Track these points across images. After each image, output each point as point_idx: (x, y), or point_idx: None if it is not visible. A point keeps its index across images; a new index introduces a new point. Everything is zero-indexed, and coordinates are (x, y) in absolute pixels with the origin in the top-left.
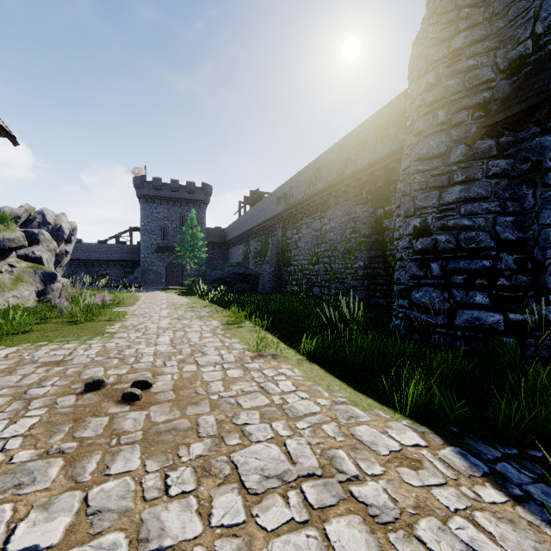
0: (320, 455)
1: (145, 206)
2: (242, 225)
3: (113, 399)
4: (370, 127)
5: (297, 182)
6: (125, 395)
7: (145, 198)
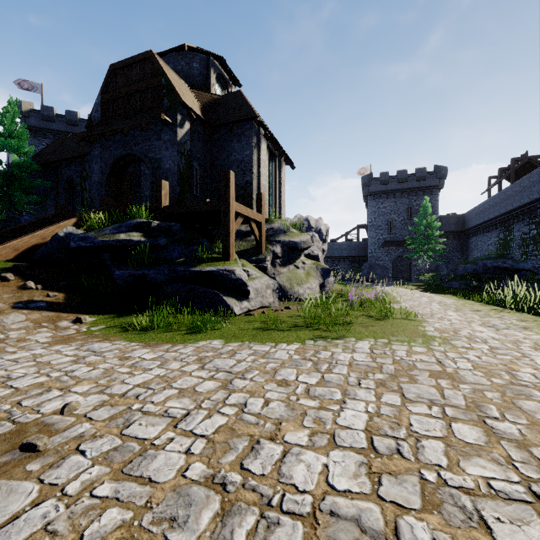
0: None
1: (371, 203)
2: (497, 205)
3: None
4: None
5: None
6: None
7: (372, 195)
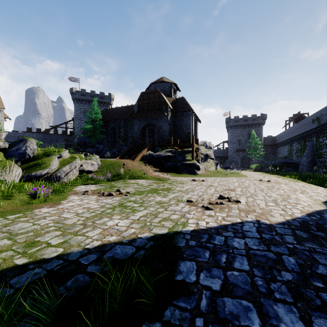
0: (302, 186)
1: (230, 130)
2: (287, 134)
3: (265, 181)
4: None
5: (325, 111)
6: (267, 181)
7: (230, 127)
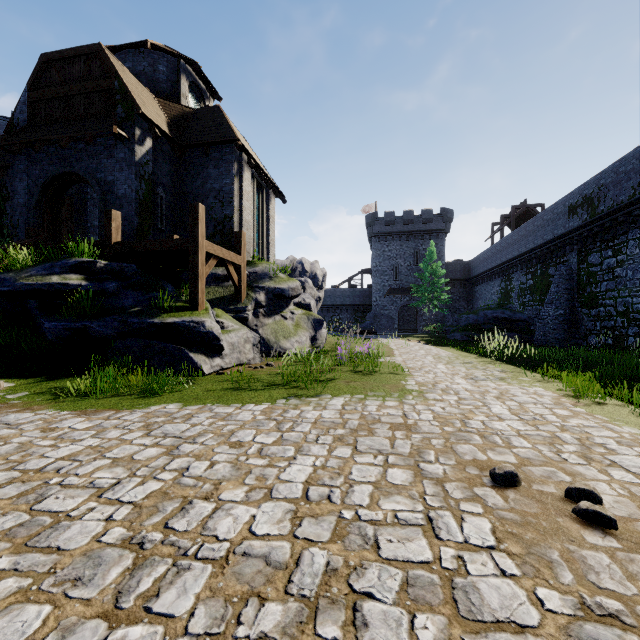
0: None
1: (376, 245)
2: (499, 253)
3: (563, 514)
4: None
5: (616, 175)
6: (584, 513)
7: (377, 236)
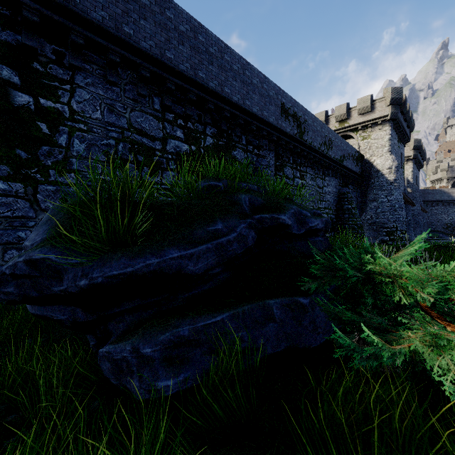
0: None
1: None
2: None
3: None
4: (351, 150)
5: (314, 124)
6: None
7: None
